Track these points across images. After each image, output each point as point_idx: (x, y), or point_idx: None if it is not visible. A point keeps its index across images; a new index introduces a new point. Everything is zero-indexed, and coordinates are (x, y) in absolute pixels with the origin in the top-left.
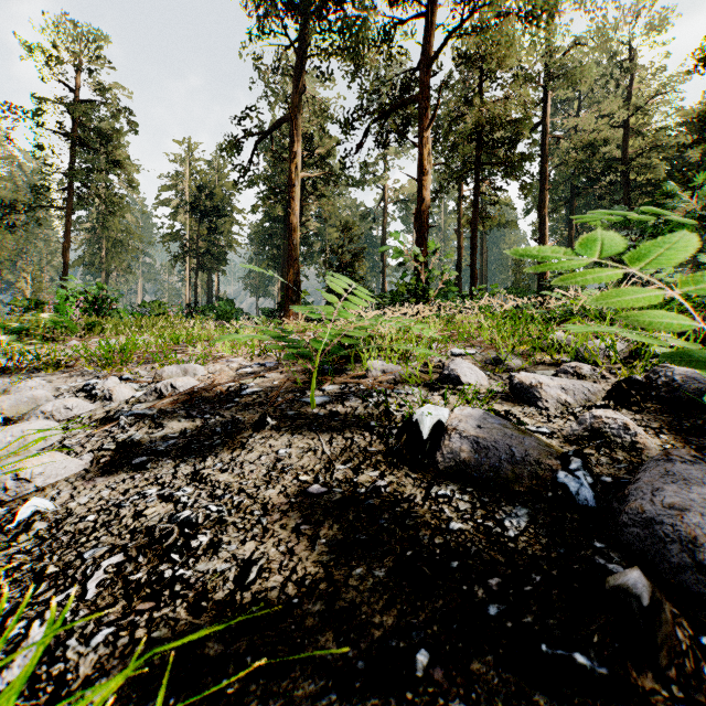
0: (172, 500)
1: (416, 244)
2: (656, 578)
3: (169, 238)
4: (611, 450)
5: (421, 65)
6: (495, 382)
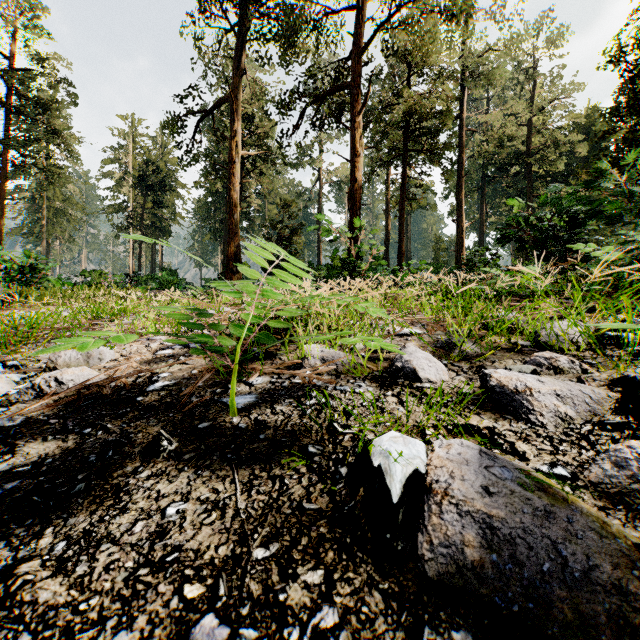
0: None
1: (349, 221)
2: None
3: (112, 210)
4: None
5: (354, 55)
6: (457, 375)
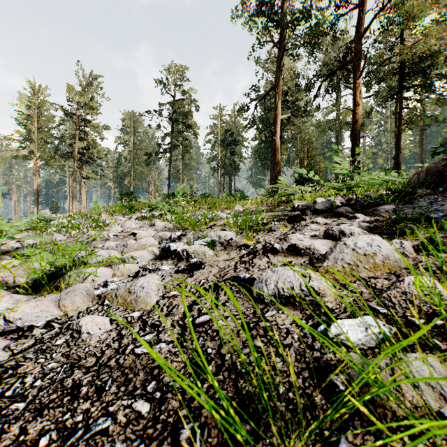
0: None
1: (351, 149)
2: (314, 212)
3: (210, 160)
4: None
5: (355, 39)
6: None
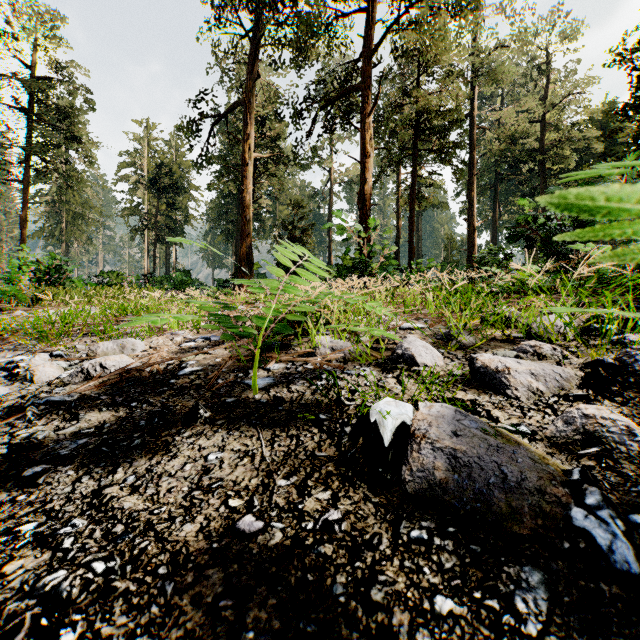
0: (52, 544)
1: (360, 221)
2: None
3: (128, 212)
4: (614, 461)
5: (365, 57)
6: (451, 361)
